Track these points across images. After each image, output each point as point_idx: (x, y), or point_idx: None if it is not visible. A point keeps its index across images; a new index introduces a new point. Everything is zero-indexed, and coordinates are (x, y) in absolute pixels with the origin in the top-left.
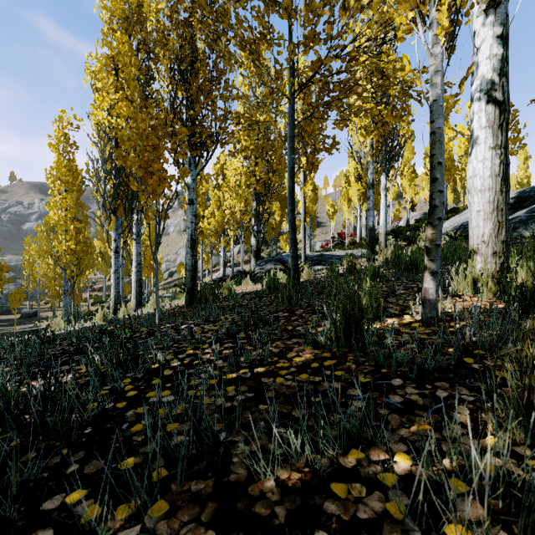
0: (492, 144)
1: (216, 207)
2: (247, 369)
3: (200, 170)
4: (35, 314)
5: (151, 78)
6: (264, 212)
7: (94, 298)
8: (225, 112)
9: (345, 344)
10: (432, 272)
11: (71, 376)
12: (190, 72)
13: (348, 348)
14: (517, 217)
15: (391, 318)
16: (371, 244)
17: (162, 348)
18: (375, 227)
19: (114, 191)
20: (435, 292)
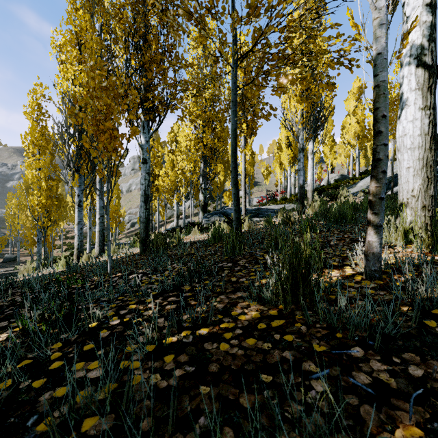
0: (422, 105)
1: (171, 169)
2: (189, 330)
3: (152, 133)
4: (16, 259)
5: (113, 56)
6: (210, 173)
7: (68, 244)
8: (175, 81)
9: (292, 300)
10: (376, 226)
11: (3, 336)
12: (143, 44)
13: (294, 304)
14: None
15: (332, 270)
16: (301, 199)
17: (106, 301)
18: None
19: (77, 152)
20: (379, 246)
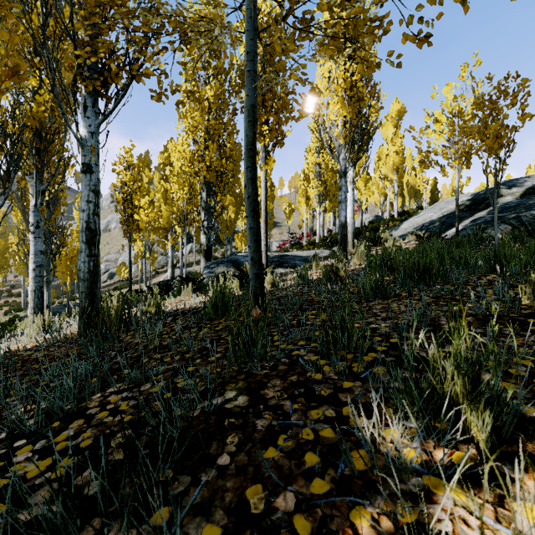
0: None
1: (163, 201)
2: None
3: (103, 119)
4: None
5: None
6: (216, 205)
7: (11, 304)
8: (143, 24)
9: None
10: None
11: None
12: None
13: None
14: (481, 218)
15: None
16: (343, 243)
17: None
18: (331, 228)
19: None
20: None
